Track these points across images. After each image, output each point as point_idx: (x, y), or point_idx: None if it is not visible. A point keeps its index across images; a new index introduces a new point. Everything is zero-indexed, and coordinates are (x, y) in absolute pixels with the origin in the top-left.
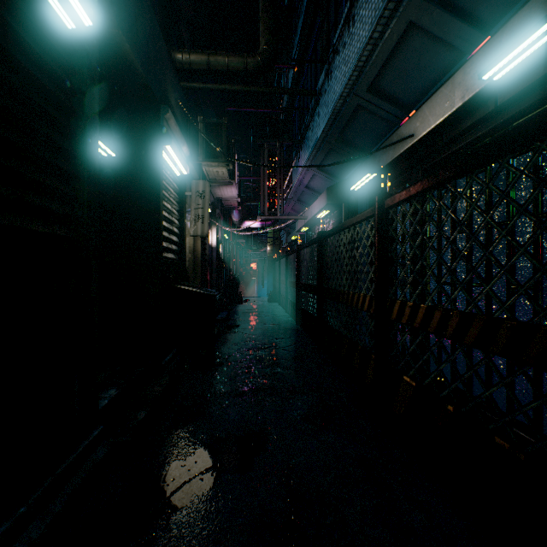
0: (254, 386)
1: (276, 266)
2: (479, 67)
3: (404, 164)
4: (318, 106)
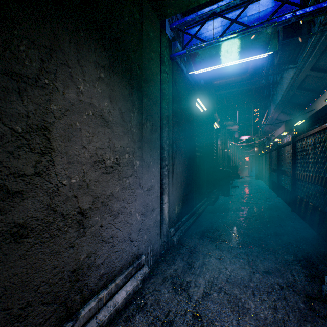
0: (245, 201)
1: (260, 159)
2: None
3: (317, 116)
4: (278, 88)
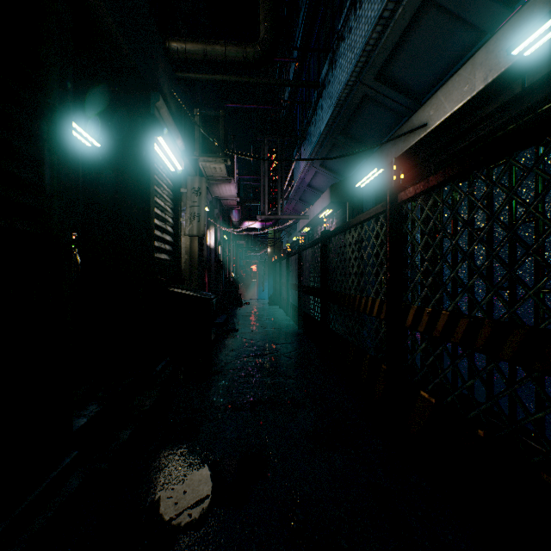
0: (253, 398)
1: (277, 268)
2: (506, 44)
3: (415, 158)
4: (321, 99)
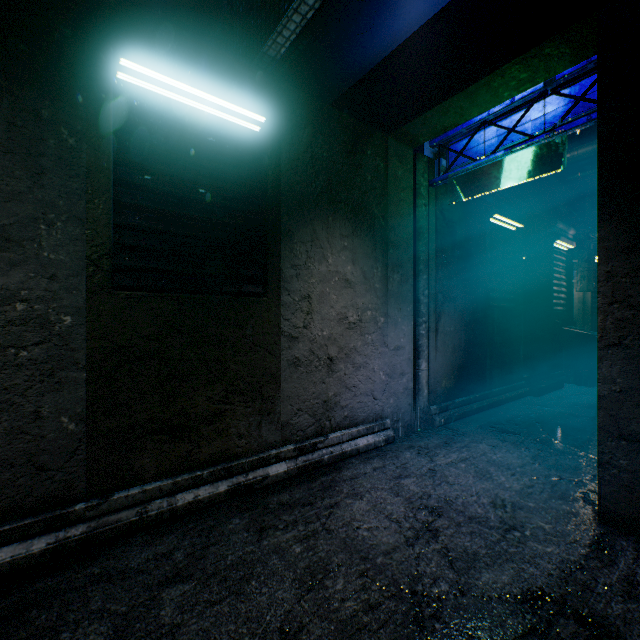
0: None
1: None
2: None
3: None
4: None
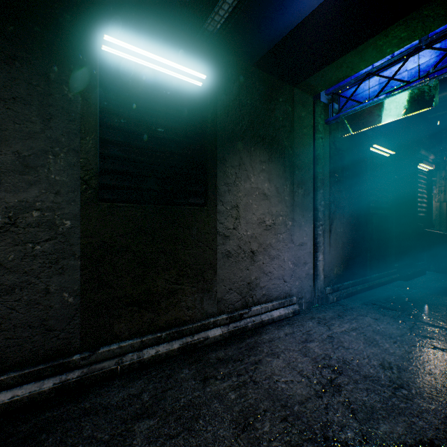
0: None
1: None
2: None
3: None
4: None
